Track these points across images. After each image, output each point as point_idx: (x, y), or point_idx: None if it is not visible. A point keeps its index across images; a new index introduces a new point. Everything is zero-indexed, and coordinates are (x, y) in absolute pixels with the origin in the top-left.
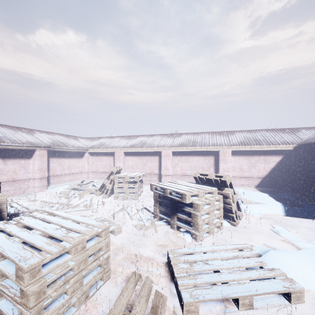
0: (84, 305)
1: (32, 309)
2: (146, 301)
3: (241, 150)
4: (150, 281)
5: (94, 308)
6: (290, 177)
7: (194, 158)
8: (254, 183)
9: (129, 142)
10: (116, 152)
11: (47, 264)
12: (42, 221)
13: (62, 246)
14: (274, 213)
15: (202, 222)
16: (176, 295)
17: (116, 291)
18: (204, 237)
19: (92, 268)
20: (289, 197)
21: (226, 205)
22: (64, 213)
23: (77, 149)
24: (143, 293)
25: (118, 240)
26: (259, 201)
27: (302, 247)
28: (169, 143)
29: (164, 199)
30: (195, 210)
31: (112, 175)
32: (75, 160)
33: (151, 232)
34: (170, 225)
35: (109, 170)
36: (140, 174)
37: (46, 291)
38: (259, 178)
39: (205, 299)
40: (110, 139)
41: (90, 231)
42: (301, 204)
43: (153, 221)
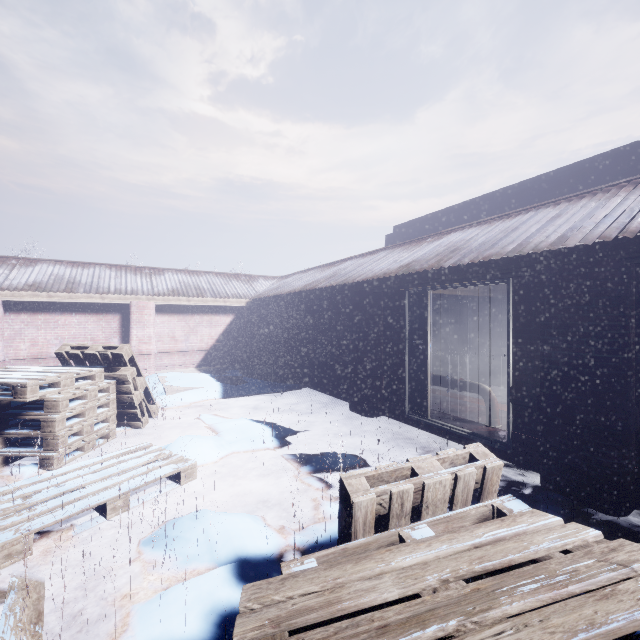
0: None
1: None
2: None
3: (174, 305)
4: None
5: None
6: (243, 346)
7: (72, 318)
8: (194, 360)
9: None
10: None
11: None
12: None
13: None
14: (209, 398)
15: (65, 432)
16: None
17: None
18: (71, 459)
19: None
20: (236, 374)
21: (123, 397)
22: None
23: None
24: None
25: None
26: (192, 385)
27: (223, 427)
28: None
29: None
30: (50, 412)
31: None
32: None
33: None
34: None
35: None
36: None
37: None
38: (203, 351)
39: (46, 524)
40: None
41: None
42: (246, 381)
43: None
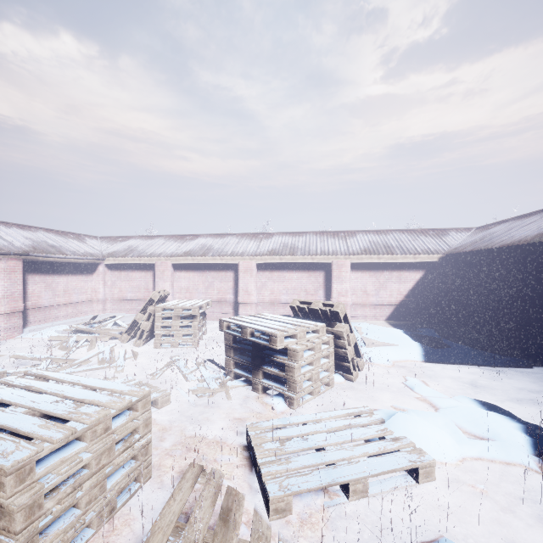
0: (109, 523)
1: (20, 534)
2: (213, 504)
3: (366, 263)
4: (218, 474)
5: (125, 526)
6: (434, 303)
7: (293, 274)
8: (384, 313)
9: (182, 246)
10: (158, 264)
11: (42, 460)
12: (25, 390)
13: (70, 428)
14: (410, 358)
15: (301, 378)
16: (260, 490)
17: (162, 496)
18: (304, 401)
19: (122, 462)
20: (432, 334)
21: (338, 350)
22: (67, 375)
23: (82, 259)
24: (207, 493)
25: (164, 416)
26: (389, 341)
27: (442, 405)
28: (252, 250)
29: (242, 344)
30: (291, 359)
31: (151, 306)
32: (79, 278)
33: (221, 398)
34: (251, 386)
35: (144, 295)
36: (202, 303)
37: (43, 504)
38: (391, 305)
39: (301, 489)
40: (147, 240)
41: (118, 402)
42: (447, 344)
43: (224, 381)
